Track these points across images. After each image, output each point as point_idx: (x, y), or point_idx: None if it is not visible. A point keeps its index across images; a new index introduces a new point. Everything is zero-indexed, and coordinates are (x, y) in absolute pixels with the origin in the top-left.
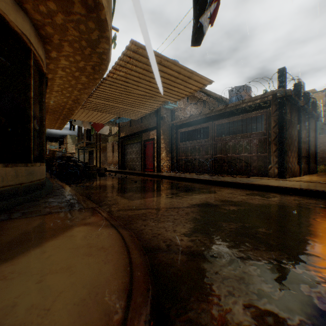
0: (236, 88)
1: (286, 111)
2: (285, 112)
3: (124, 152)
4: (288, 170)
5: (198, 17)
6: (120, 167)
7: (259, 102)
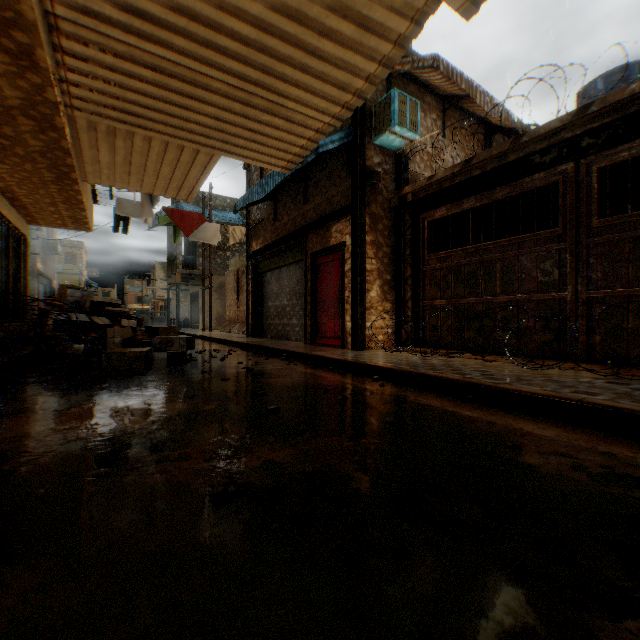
0: (612, 75)
1: None
2: None
3: (261, 291)
4: None
5: None
6: (252, 332)
7: None
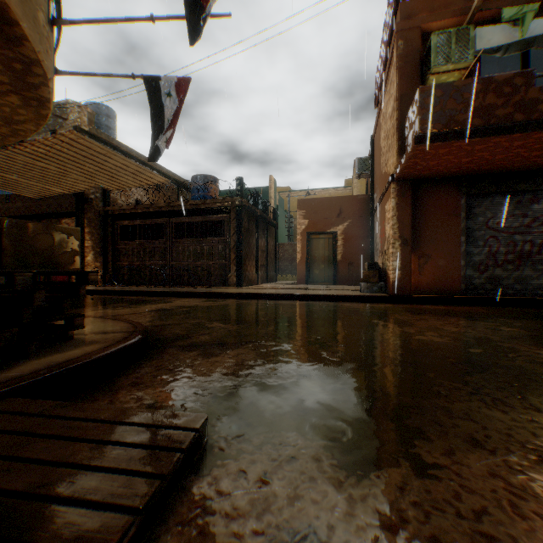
0: (200, 177)
1: (244, 220)
2: (243, 221)
3: None
4: (246, 279)
5: (155, 138)
6: None
7: (220, 205)
